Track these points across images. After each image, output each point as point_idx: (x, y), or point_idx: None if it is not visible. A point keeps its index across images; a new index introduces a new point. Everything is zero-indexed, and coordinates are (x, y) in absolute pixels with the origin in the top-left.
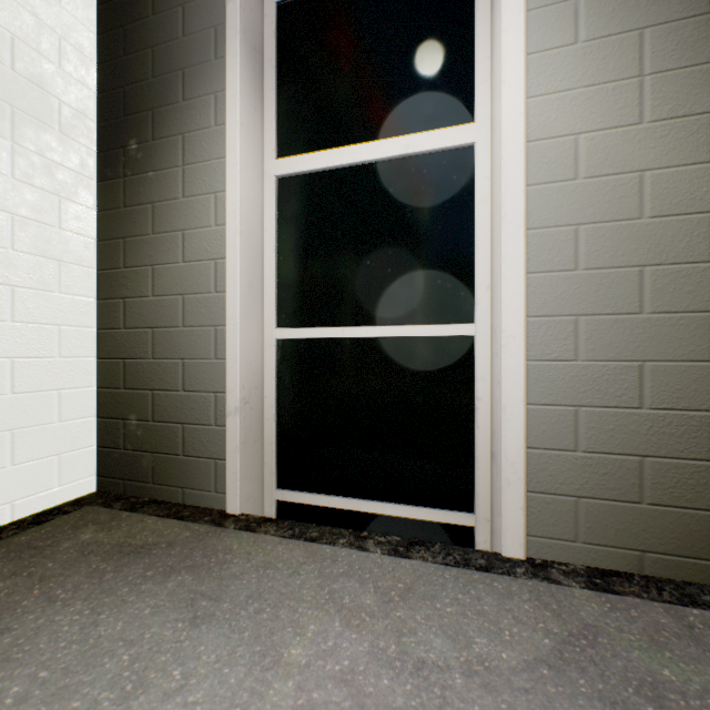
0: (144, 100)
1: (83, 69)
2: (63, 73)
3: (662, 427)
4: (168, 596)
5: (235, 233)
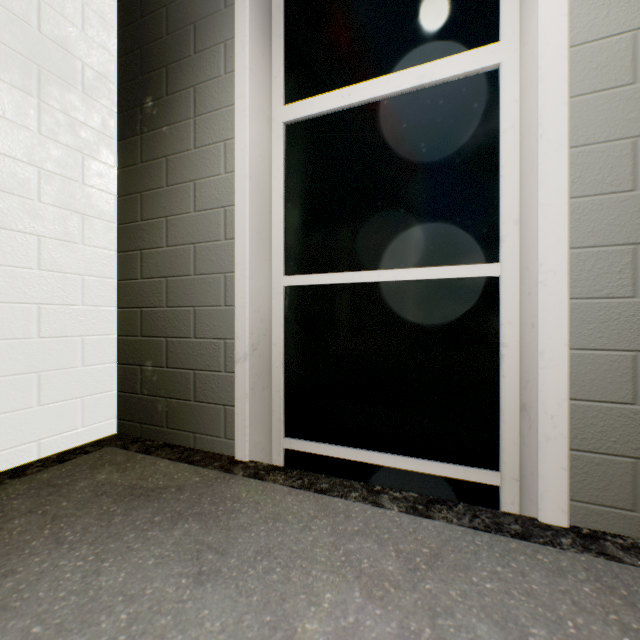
0: (159, 58)
1: (105, 34)
2: (86, 37)
3: None
4: (173, 545)
5: (244, 178)
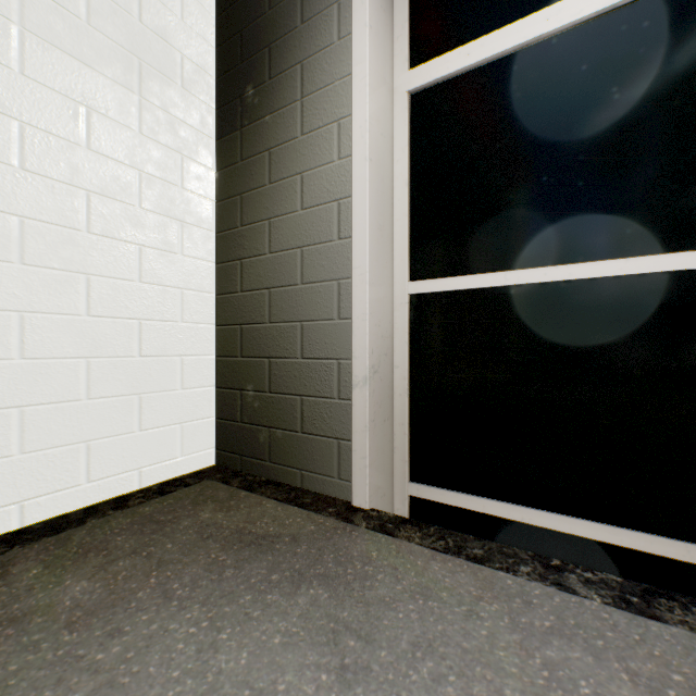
0: (260, 38)
1: (203, 22)
2: (185, 26)
3: None
4: (300, 619)
5: (363, 162)
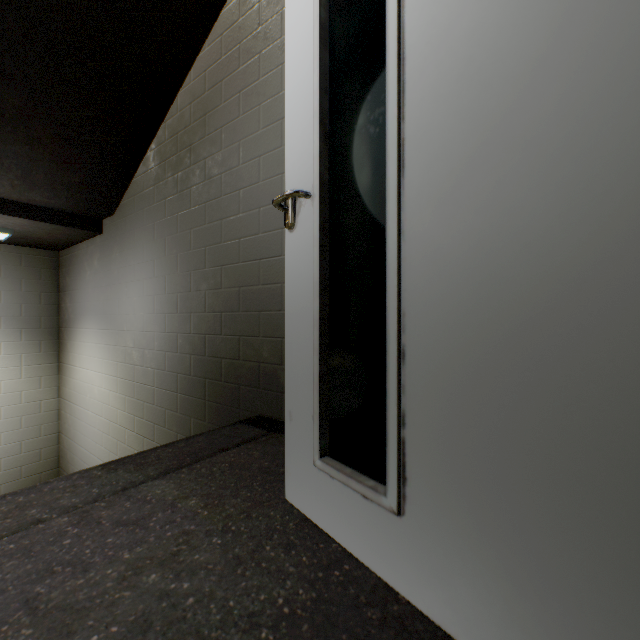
0: None
1: None
2: None
3: (28, 456)
4: None
5: None
